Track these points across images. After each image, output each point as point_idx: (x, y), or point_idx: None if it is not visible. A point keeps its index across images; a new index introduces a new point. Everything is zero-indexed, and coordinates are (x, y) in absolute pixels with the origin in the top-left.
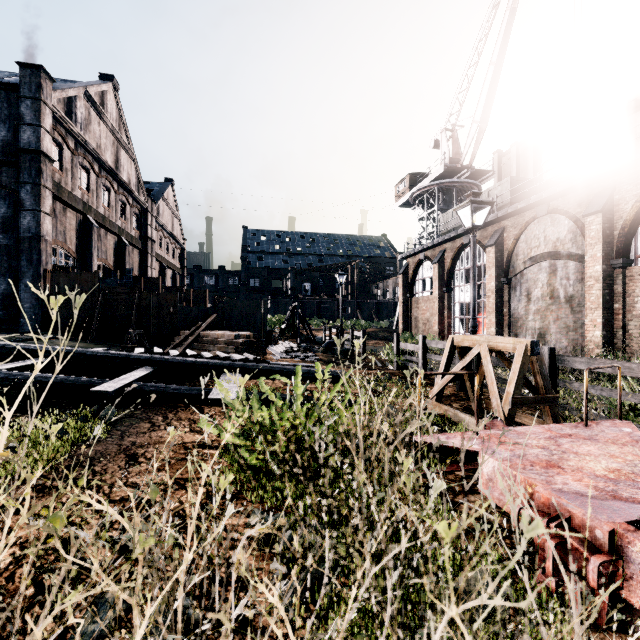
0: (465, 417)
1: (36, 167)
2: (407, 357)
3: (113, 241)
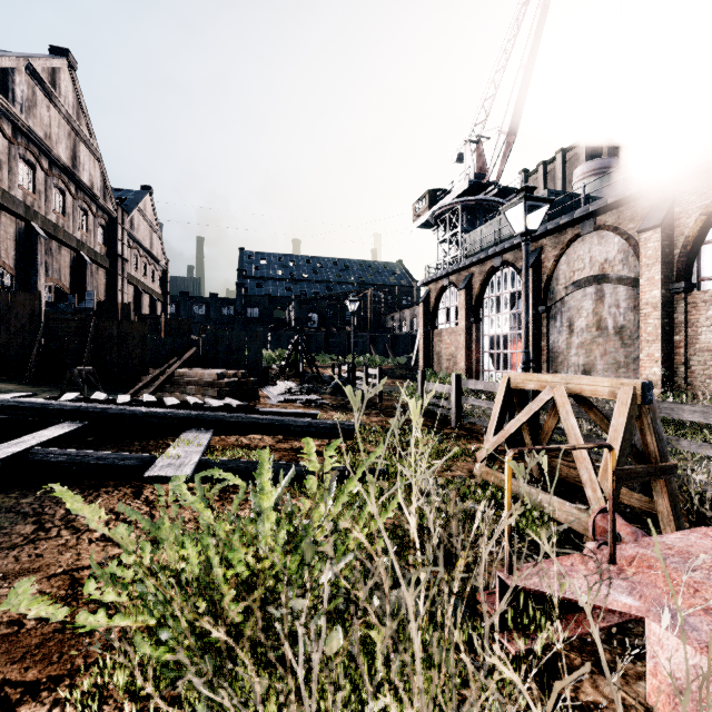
0: (536, 494)
1: None
2: (435, 401)
3: (69, 257)
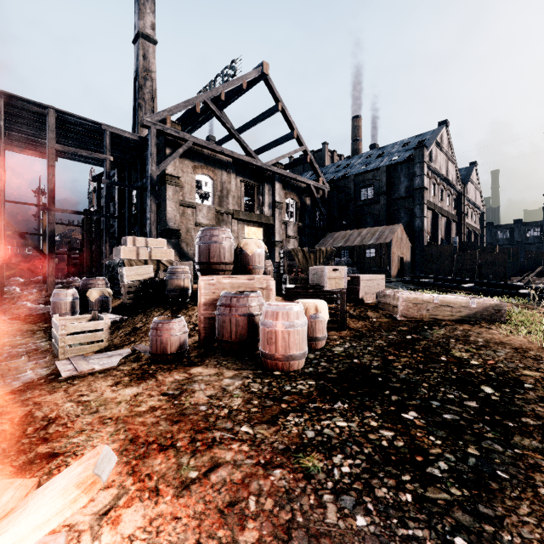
0: None
1: (421, 195)
2: None
3: (443, 221)
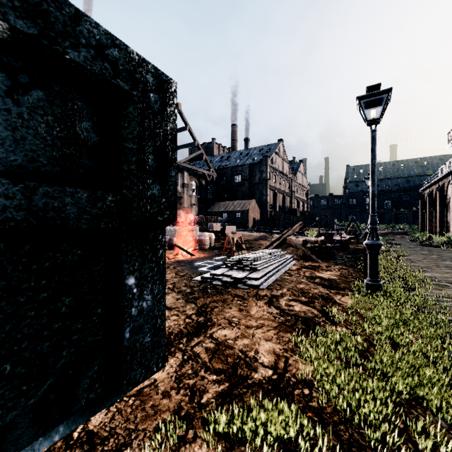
0: None
1: (266, 183)
2: None
3: (281, 196)
